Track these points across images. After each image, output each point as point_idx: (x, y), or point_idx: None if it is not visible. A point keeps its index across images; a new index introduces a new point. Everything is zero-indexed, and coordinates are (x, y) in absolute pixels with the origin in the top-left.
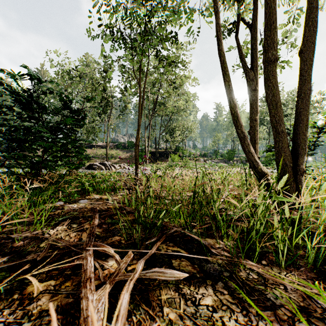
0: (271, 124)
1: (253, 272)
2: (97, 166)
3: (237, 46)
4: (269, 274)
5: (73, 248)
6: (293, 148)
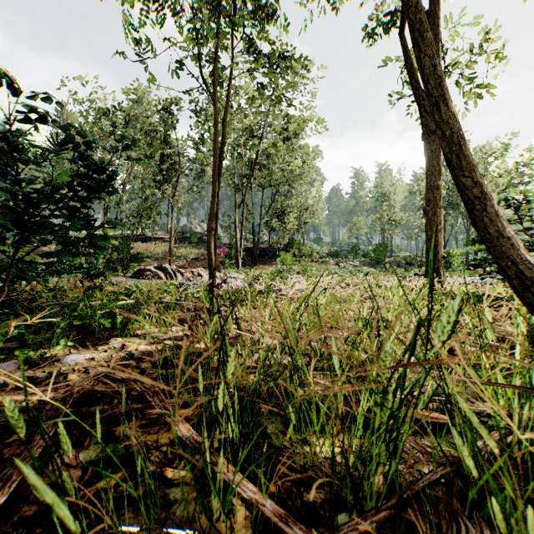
0: None
1: None
2: (151, 272)
3: (403, 51)
4: None
5: None
6: None
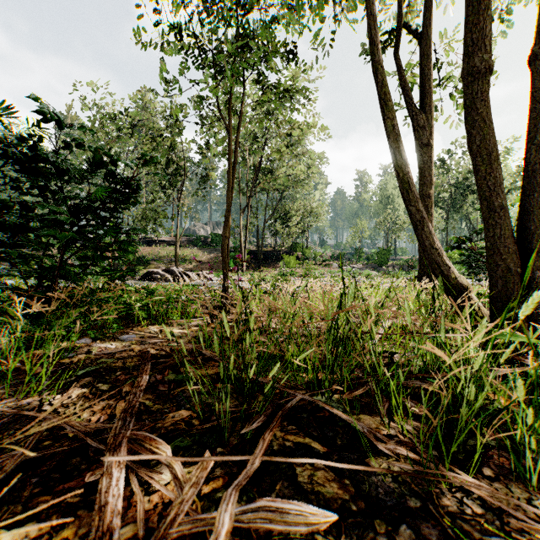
0: (479, 192)
1: (470, 497)
2: (160, 275)
3: (397, 69)
4: (506, 503)
5: (90, 441)
6: (520, 239)
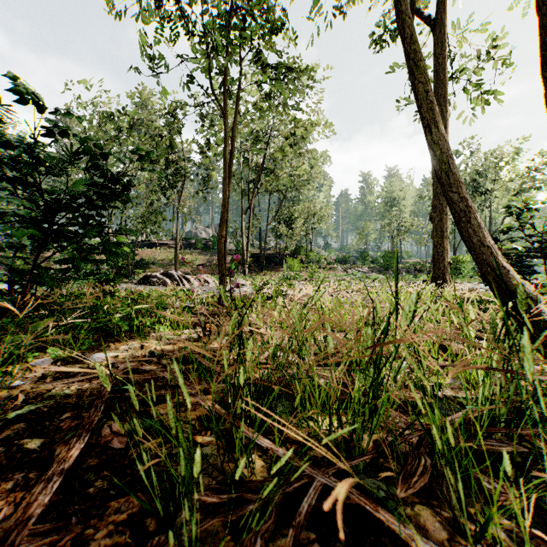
0: None
1: None
2: (158, 279)
3: None
4: None
5: None
6: None
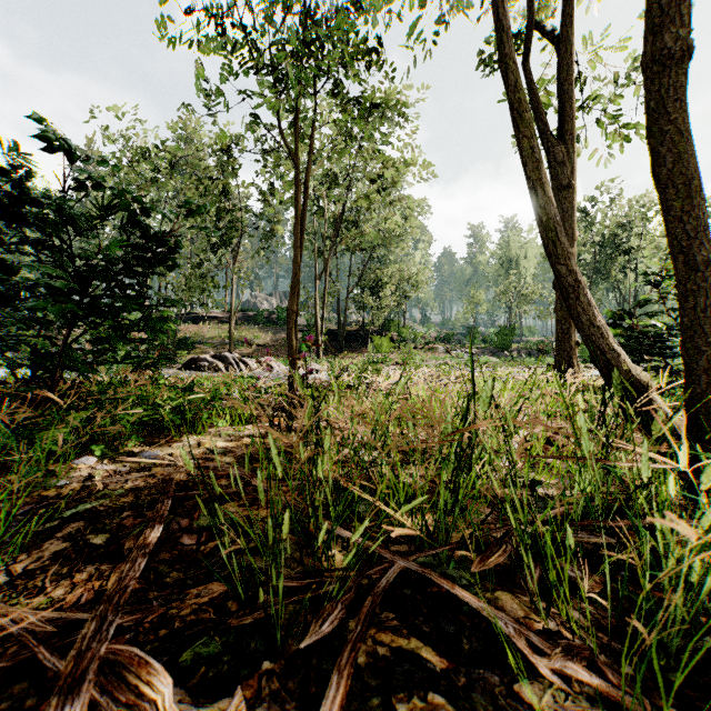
0: (671, 241)
1: None
2: (208, 362)
3: (527, 85)
4: None
5: (45, 654)
6: None
